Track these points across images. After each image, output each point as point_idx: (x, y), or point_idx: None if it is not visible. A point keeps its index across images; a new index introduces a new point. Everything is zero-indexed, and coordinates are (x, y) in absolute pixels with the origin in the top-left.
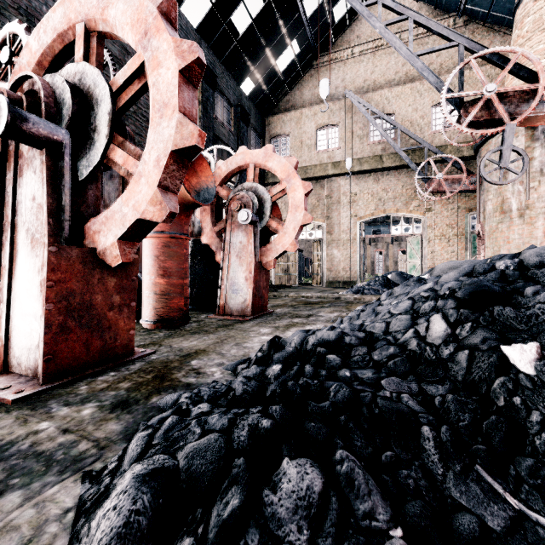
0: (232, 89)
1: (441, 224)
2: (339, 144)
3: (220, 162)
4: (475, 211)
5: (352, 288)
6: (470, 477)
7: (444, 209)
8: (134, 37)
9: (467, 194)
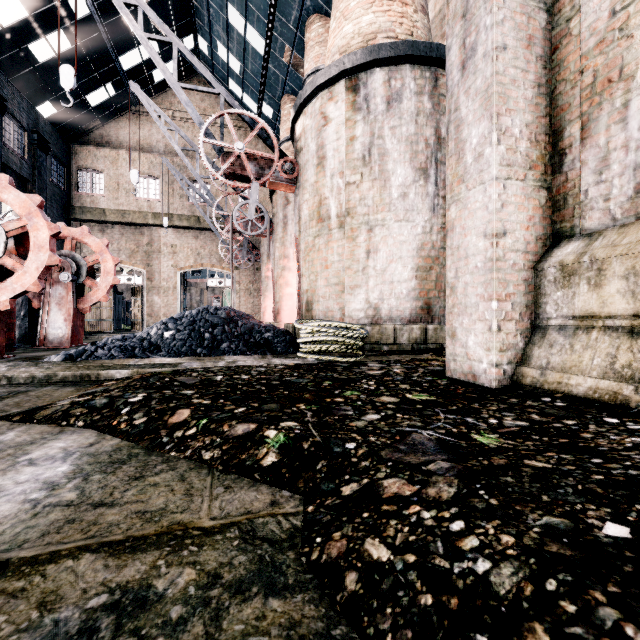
0: (25, 112)
1: (245, 280)
2: (160, 196)
3: None
4: None
5: None
6: (144, 353)
7: (248, 269)
8: (21, 212)
9: None
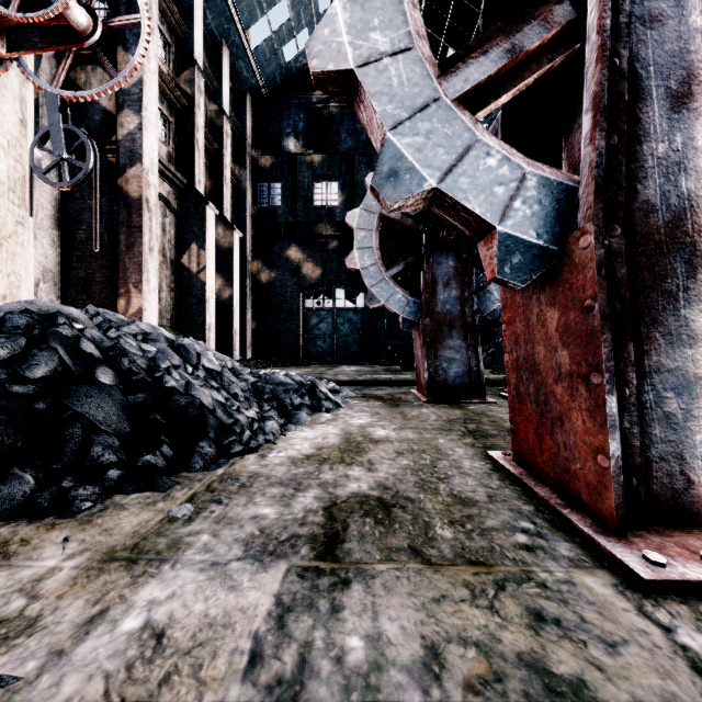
0: None
1: None
2: None
3: None
4: None
5: None
6: None
7: None
8: None
9: None
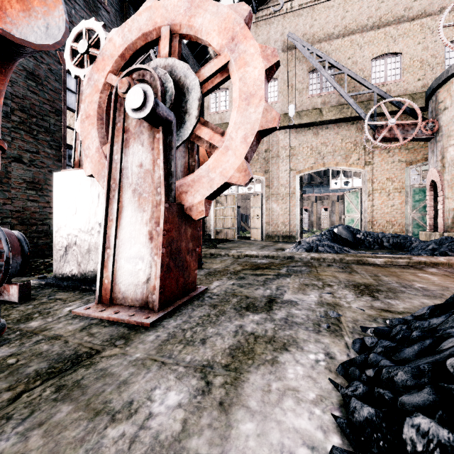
0: None
1: (381, 177)
2: (278, 97)
3: (112, 31)
4: (415, 165)
5: (299, 243)
6: None
7: (384, 163)
8: None
9: (407, 148)
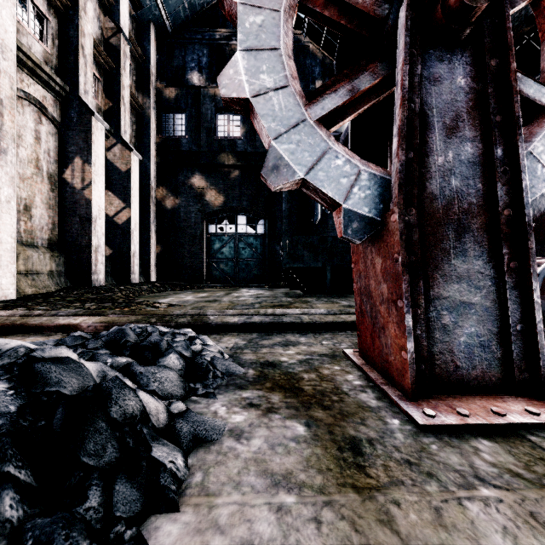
0: None
1: None
2: None
3: None
4: None
5: None
6: None
7: None
8: None
9: None
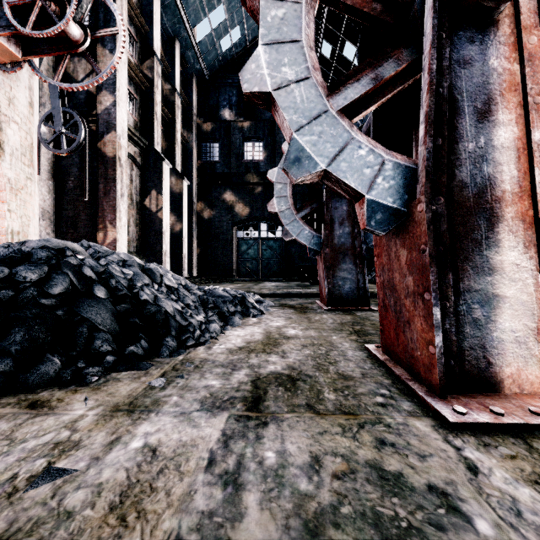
0: None
1: None
2: None
3: None
4: None
5: None
6: None
7: None
8: None
9: None
